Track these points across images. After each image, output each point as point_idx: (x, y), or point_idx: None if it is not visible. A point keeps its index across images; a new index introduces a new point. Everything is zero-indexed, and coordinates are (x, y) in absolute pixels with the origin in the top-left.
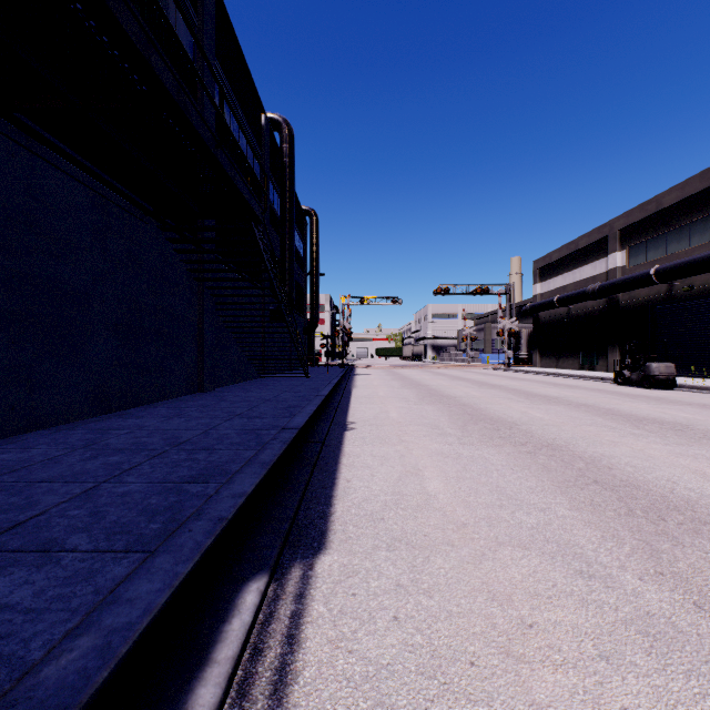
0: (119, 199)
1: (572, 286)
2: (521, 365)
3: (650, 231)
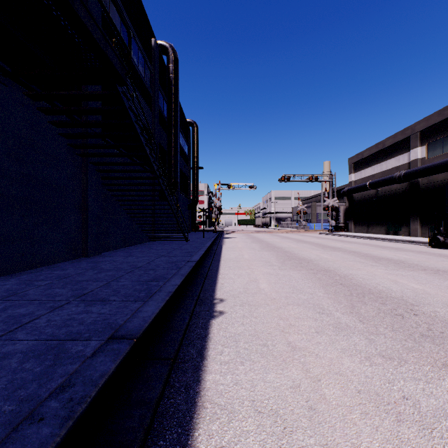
0: None
1: (380, 174)
2: (340, 231)
3: (447, 130)
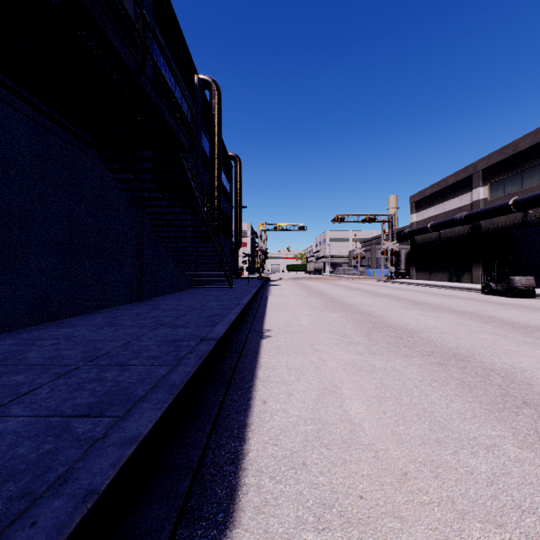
0: (59, 130)
1: (442, 215)
2: (401, 278)
3: (508, 170)
